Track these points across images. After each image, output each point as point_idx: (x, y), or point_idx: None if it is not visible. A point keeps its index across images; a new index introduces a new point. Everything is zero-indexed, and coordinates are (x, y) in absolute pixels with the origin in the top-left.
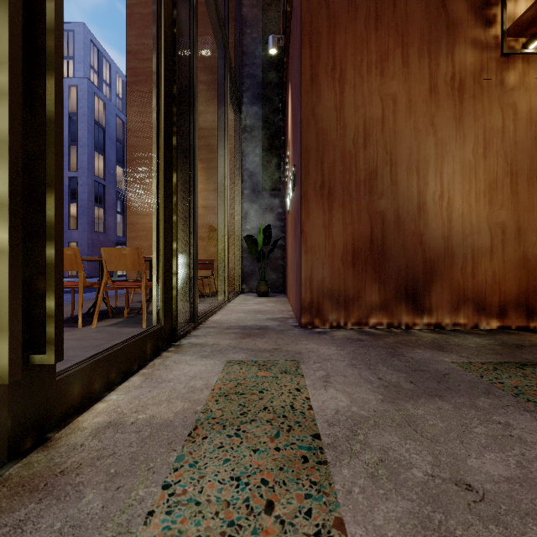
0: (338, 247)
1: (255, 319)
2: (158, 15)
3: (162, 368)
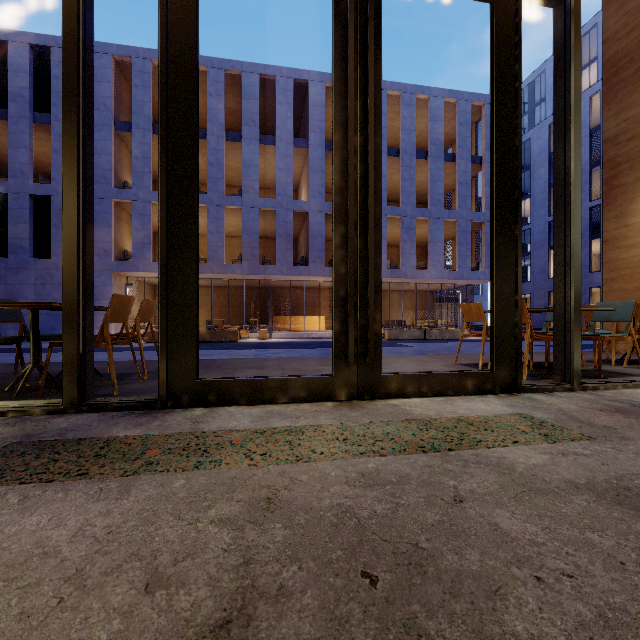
0: None
1: None
2: (491, 93)
3: (465, 400)
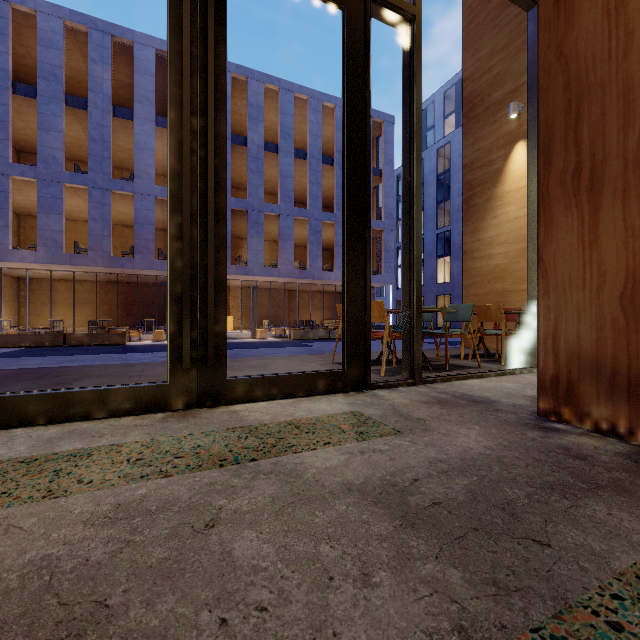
0: (612, 279)
1: (509, 392)
2: (343, 99)
3: (312, 400)
